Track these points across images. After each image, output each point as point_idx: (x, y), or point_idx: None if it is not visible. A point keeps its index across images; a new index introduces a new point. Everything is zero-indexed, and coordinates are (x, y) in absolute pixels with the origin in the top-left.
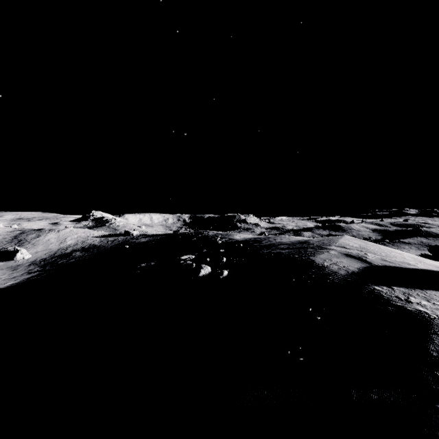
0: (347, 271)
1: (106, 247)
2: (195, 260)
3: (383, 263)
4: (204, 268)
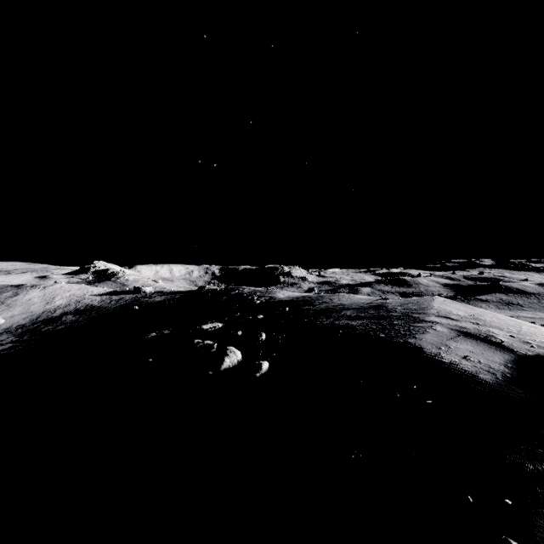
0: (494, 375)
1: (108, 309)
2: (223, 331)
3: (530, 348)
4: (229, 355)
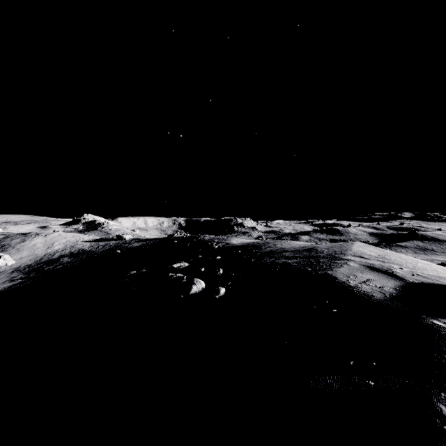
0: (384, 294)
1: (96, 253)
2: (189, 268)
3: (418, 278)
4: (196, 283)
